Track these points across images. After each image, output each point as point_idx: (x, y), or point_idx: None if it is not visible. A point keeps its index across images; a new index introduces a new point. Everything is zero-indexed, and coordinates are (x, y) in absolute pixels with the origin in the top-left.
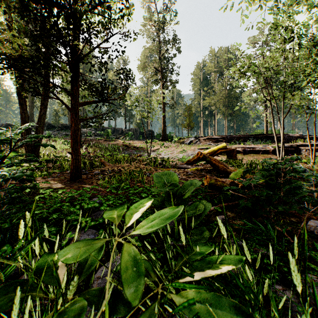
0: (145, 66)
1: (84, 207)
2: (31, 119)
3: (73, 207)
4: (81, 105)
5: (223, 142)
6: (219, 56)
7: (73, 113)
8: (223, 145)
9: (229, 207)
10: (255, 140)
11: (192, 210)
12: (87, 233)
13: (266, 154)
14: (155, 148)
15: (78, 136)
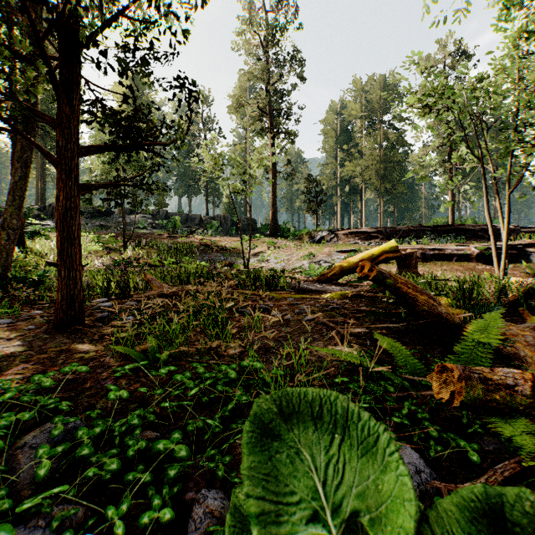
0: (240, 105)
1: None
2: (40, 199)
3: None
4: (84, 151)
5: (379, 240)
6: (370, 90)
7: (61, 169)
8: (391, 245)
9: (519, 473)
10: (435, 235)
11: None
12: None
13: (464, 262)
14: (259, 249)
15: (75, 224)
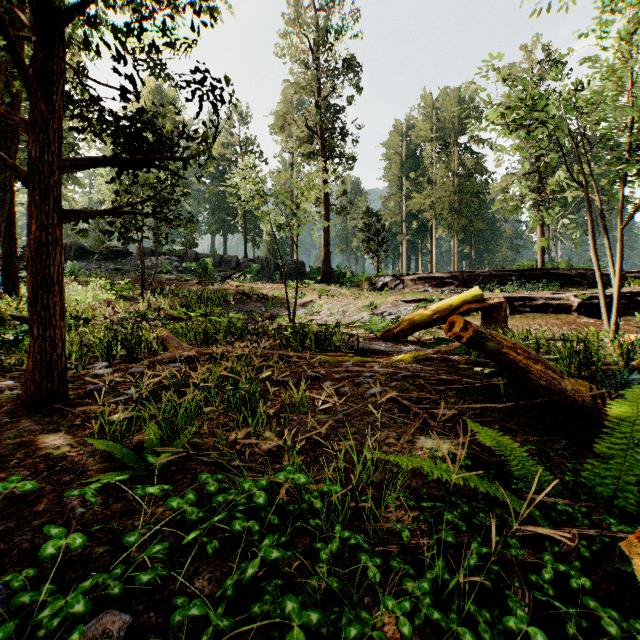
0: (286, 123)
1: None
2: None
3: None
4: (68, 165)
5: (454, 287)
6: (442, 107)
7: (34, 189)
8: (474, 294)
9: None
10: (523, 282)
11: None
12: None
13: (562, 314)
14: (308, 299)
15: (54, 263)
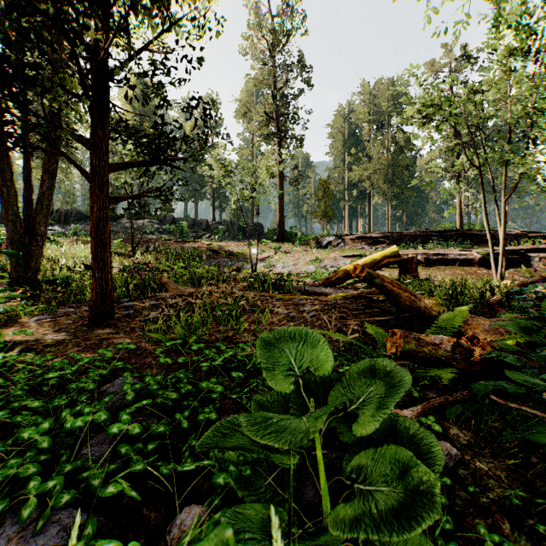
0: (247, 110)
1: (64, 425)
2: None
3: (32, 429)
4: (114, 168)
5: (386, 245)
6: (378, 94)
7: (95, 185)
8: (392, 250)
9: (448, 407)
10: (442, 240)
11: (391, 486)
12: (42, 540)
13: (467, 267)
14: (266, 255)
15: (107, 232)
